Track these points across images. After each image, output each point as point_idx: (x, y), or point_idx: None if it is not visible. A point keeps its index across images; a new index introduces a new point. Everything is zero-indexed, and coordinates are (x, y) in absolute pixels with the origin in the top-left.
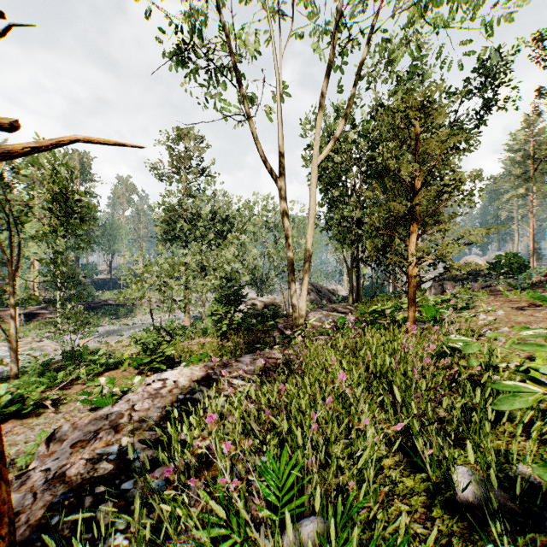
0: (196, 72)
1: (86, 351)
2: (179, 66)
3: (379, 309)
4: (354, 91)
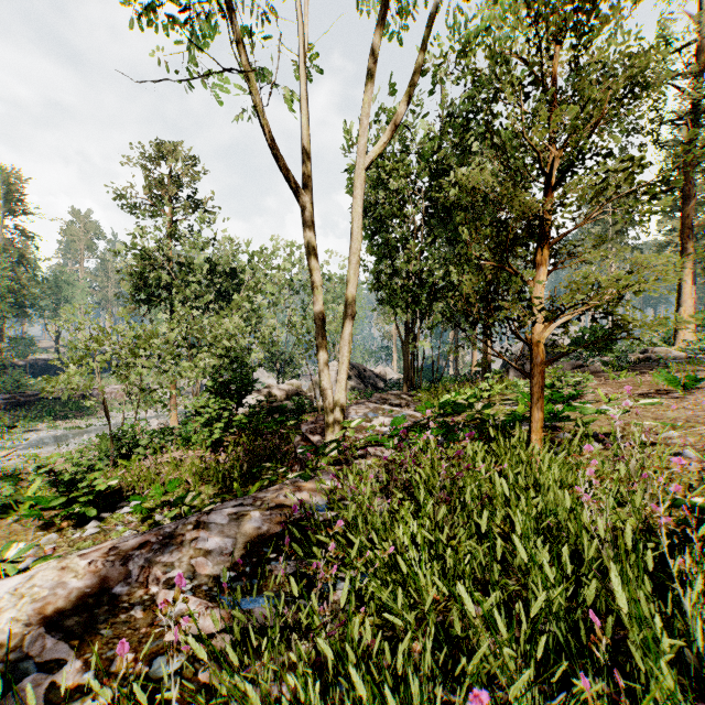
0: None
1: None
2: None
3: (461, 402)
4: (421, 54)
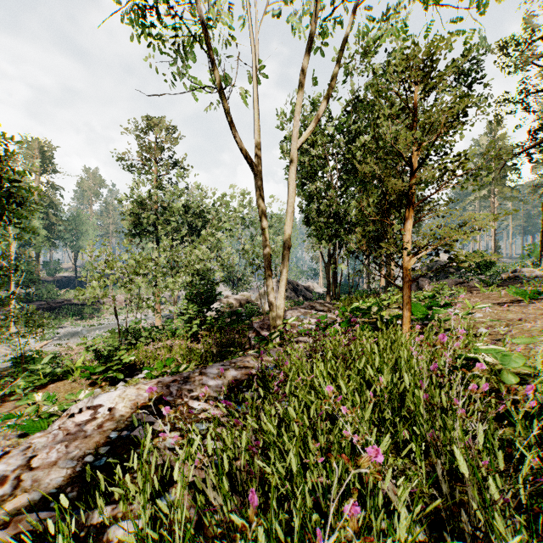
0: (160, 39)
1: (41, 356)
2: (142, 34)
3: (364, 307)
4: (336, 69)
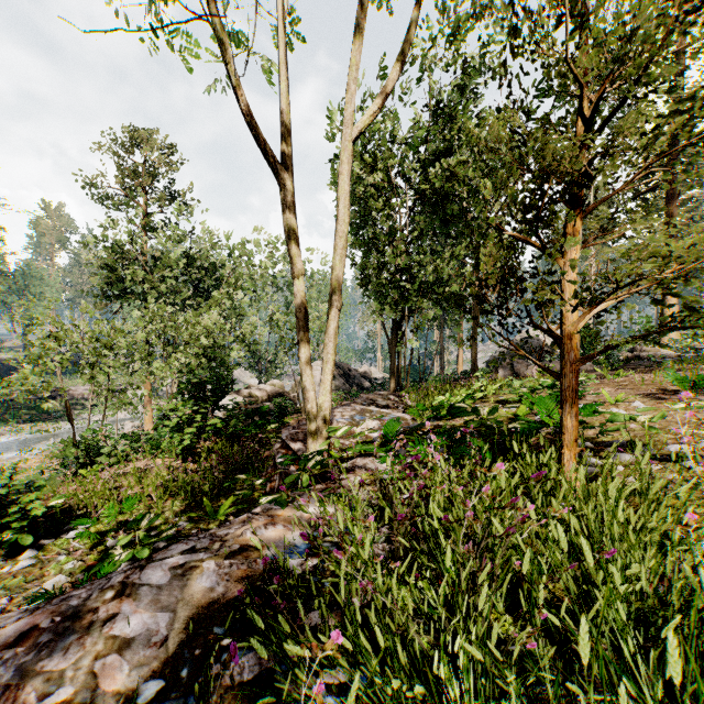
0: None
1: None
2: None
3: (461, 405)
4: (416, 14)
